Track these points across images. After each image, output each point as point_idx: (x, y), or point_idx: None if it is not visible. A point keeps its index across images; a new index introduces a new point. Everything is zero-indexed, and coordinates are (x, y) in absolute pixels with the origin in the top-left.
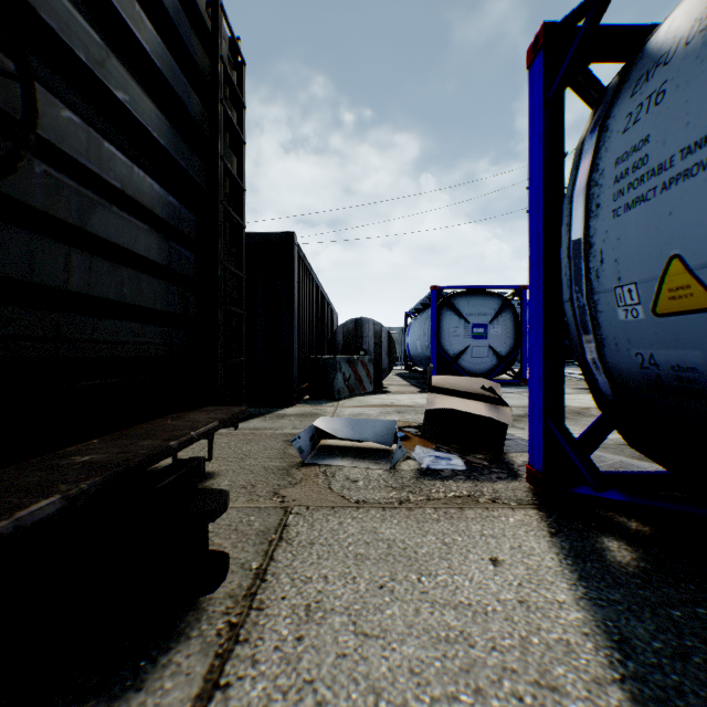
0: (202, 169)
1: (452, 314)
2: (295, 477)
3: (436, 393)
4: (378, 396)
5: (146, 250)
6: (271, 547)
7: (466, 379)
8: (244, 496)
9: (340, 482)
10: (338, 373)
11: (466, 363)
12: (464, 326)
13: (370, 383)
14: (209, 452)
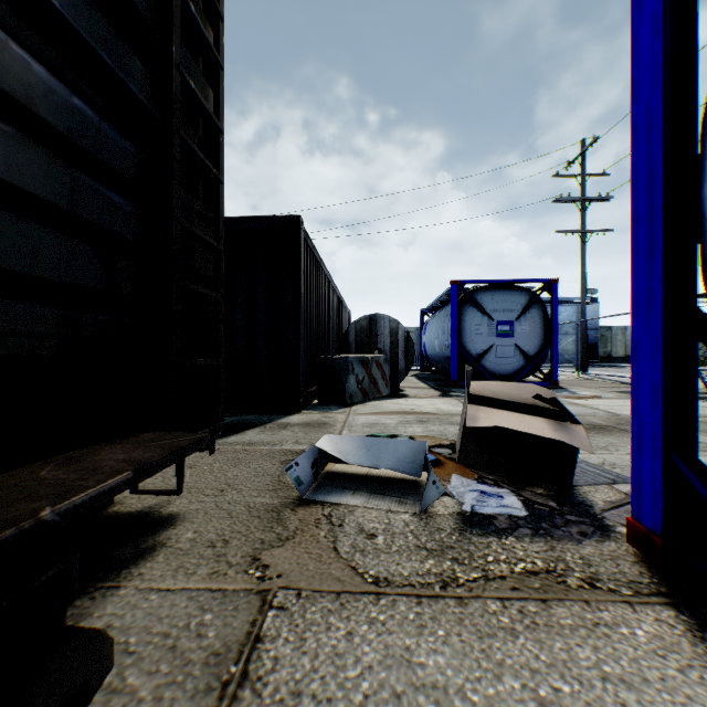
0: (149, 83)
1: (474, 310)
2: (287, 526)
3: (474, 403)
4: (395, 400)
5: (10, 170)
6: (221, 703)
7: (511, 385)
8: (207, 564)
9: (351, 536)
10: (350, 375)
11: (490, 364)
12: (488, 323)
13: (386, 386)
14: (177, 483)
